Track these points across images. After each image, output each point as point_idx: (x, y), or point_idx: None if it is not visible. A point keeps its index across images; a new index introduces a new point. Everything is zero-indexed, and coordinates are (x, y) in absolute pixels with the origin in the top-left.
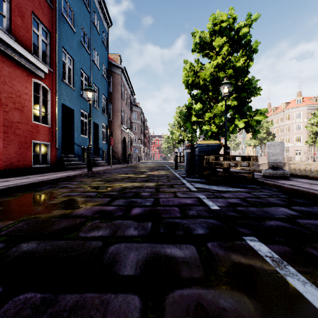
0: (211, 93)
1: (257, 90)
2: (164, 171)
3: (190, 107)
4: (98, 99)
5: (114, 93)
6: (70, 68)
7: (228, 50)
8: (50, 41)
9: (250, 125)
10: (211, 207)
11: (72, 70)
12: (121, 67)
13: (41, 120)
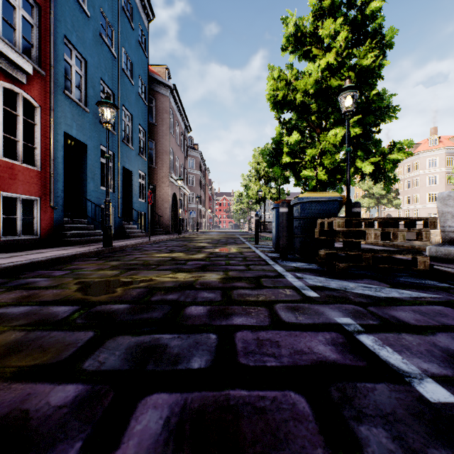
0: (315, 117)
1: (392, 111)
2: (236, 246)
3: (279, 141)
4: (131, 131)
5: (157, 124)
6: (81, 75)
7: (347, 38)
8: (40, 21)
9: (382, 170)
10: (419, 388)
11: (84, 78)
12: (169, 85)
13: (21, 158)
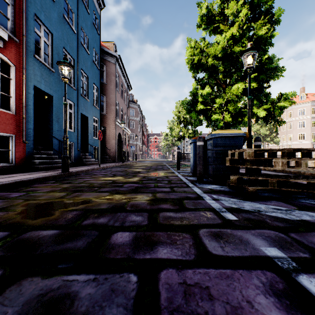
0: (222, 75)
1: (279, 71)
2: (163, 171)
3: (195, 94)
4: (87, 88)
5: (107, 84)
6: (48, 44)
7: (247, 15)
8: (15, 1)
9: (272, 114)
10: None
11: (51, 47)
12: (115, 55)
13: None
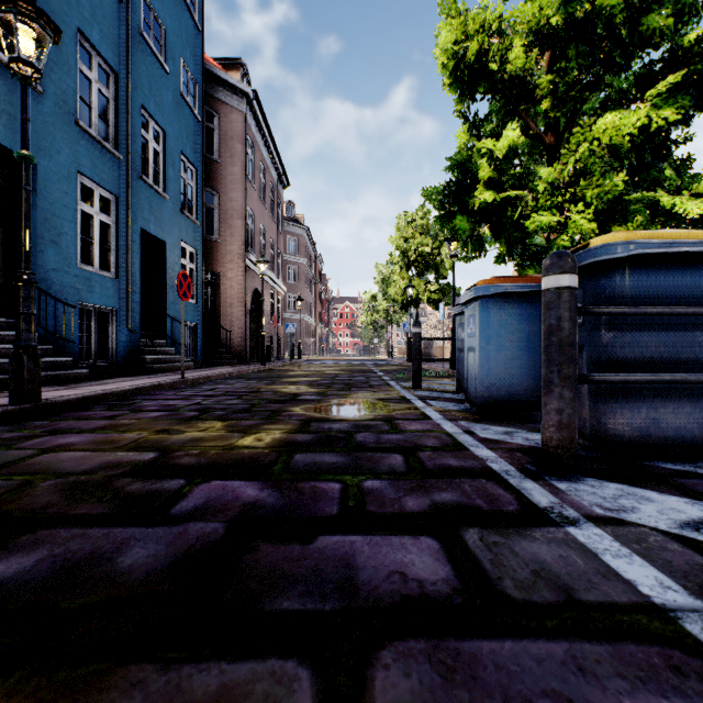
0: (551, 101)
1: None
2: (373, 394)
3: (465, 162)
4: (163, 163)
5: (223, 162)
6: None
7: None
8: None
9: None
10: None
11: None
12: (245, 90)
13: None
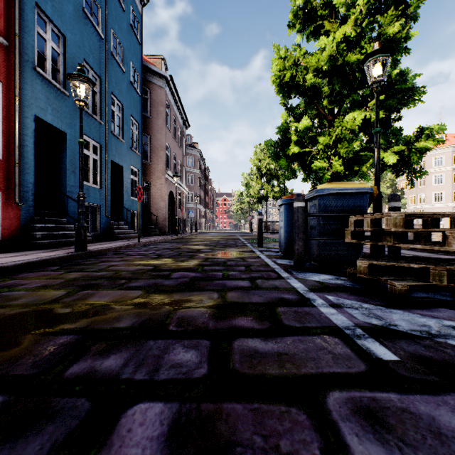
0: (328, 101)
1: (416, 94)
2: (237, 249)
3: (286, 130)
4: (122, 122)
5: (152, 117)
6: (58, 52)
7: (369, 3)
8: None
9: (407, 160)
10: None
11: (63, 57)
12: (165, 75)
13: None
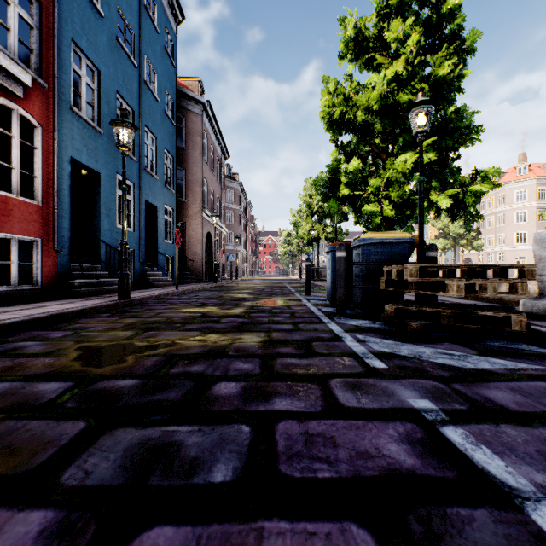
0: (380, 139)
1: (474, 133)
2: (283, 297)
3: (336, 169)
4: (155, 157)
5: (188, 149)
6: (92, 88)
7: (419, 42)
8: (41, 22)
9: (462, 204)
10: (537, 518)
11: (97, 92)
12: (202, 101)
13: (17, 190)
